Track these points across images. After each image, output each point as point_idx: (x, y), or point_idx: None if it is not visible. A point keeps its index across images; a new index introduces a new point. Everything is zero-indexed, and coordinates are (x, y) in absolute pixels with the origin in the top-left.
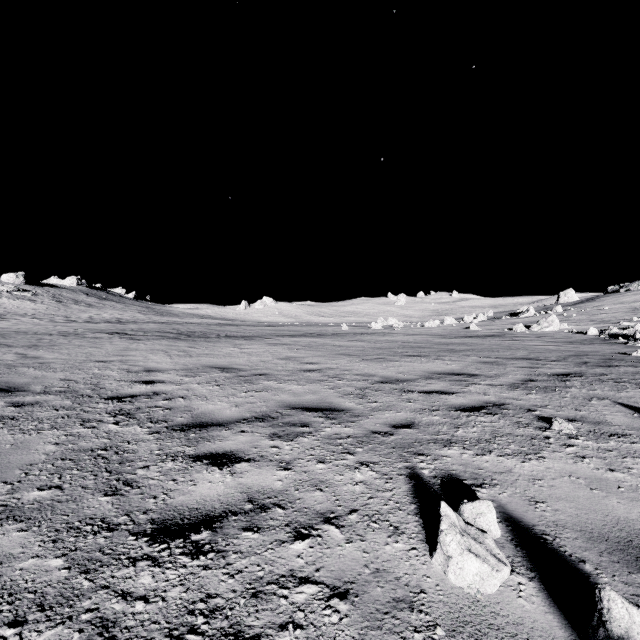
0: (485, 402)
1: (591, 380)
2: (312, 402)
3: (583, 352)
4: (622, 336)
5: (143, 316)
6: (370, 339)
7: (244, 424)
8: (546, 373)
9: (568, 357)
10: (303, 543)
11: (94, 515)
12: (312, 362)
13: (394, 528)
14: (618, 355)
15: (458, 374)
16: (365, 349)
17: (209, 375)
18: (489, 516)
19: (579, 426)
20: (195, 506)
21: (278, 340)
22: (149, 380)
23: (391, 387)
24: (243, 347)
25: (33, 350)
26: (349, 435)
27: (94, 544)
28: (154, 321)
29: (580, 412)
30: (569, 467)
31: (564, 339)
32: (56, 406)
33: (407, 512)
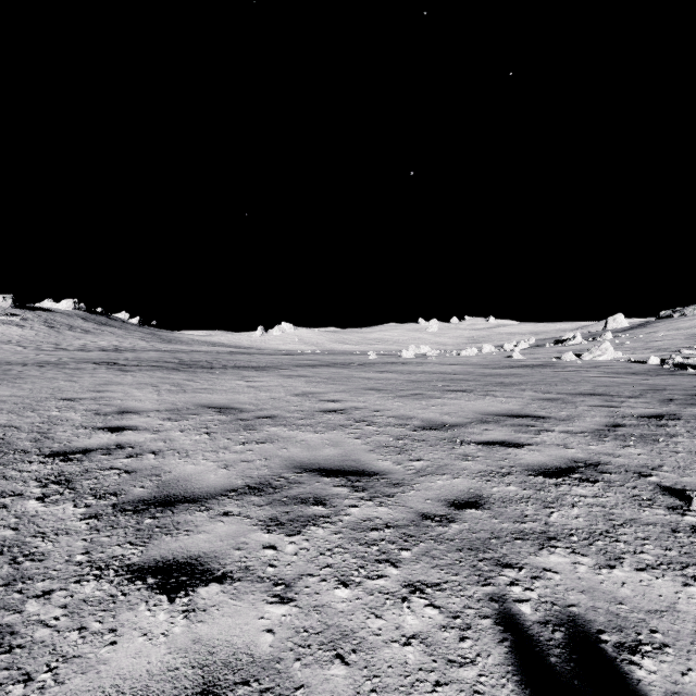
0: (572, 460)
1: (695, 425)
2: (332, 460)
3: (658, 386)
4: (688, 366)
5: (145, 343)
6: (402, 370)
7: (230, 499)
8: (631, 414)
9: (644, 392)
10: None
11: None
12: (334, 399)
13: None
14: None
15: (520, 416)
16: (398, 382)
17: (199, 418)
18: None
19: None
20: None
21: (295, 371)
22: (118, 426)
23: (437, 435)
24: (252, 380)
25: None
26: (387, 522)
27: None
28: (156, 349)
29: None
30: None
31: (624, 369)
32: None
33: None
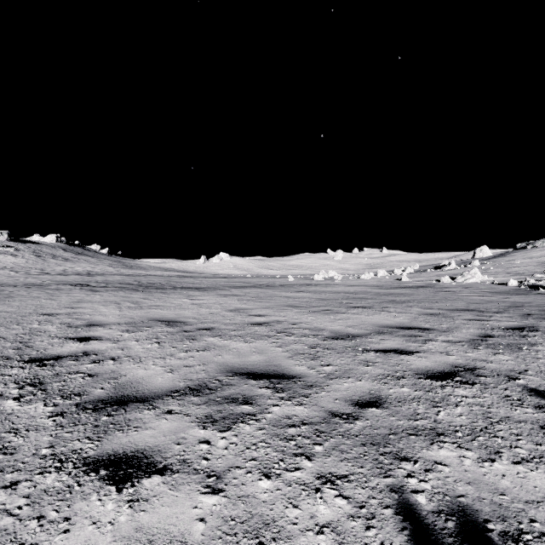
0: (453, 365)
1: None
2: (258, 365)
3: (517, 303)
4: (540, 287)
5: (112, 269)
6: (315, 290)
7: (174, 399)
8: (498, 327)
9: (507, 308)
10: None
11: None
12: (260, 314)
13: None
14: None
15: (409, 328)
16: (311, 300)
17: (152, 330)
18: None
19: None
20: None
21: (229, 291)
22: (86, 336)
23: (343, 344)
24: (195, 298)
25: None
26: (303, 419)
27: None
28: (121, 273)
29: None
30: None
31: (489, 290)
32: None
33: None
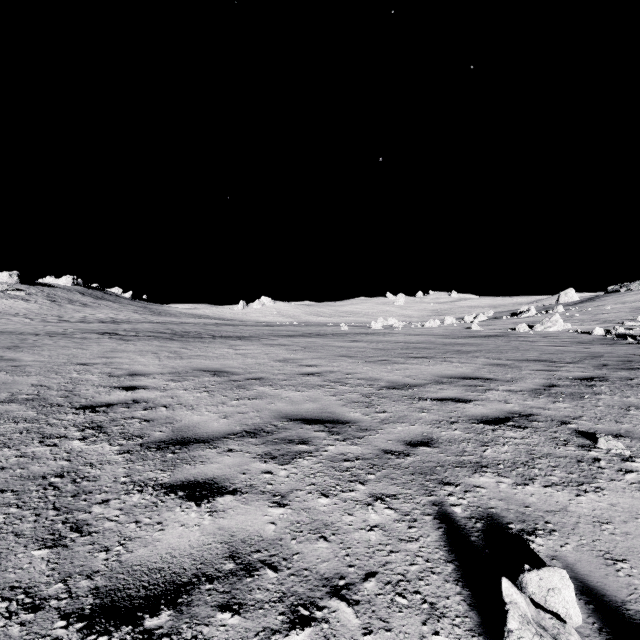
0: (509, 412)
1: (619, 385)
2: (312, 412)
3: (596, 353)
4: (629, 336)
5: (139, 316)
6: (371, 339)
7: (232, 440)
8: (567, 377)
9: (583, 359)
10: (302, 634)
11: (17, 582)
12: (311, 364)
13: (429, 606)
14: (635, 356)
15: (471, 378)
16: (367, 350)
17: (198, 380)
18: (566, 593)
19: (629, 444)
20: (158, 565)
21: (275, 340)
22: (131, 385)
23: (400, 393)
24: (238, 348)
25: (12, 352)
26: (357, 456)
27: (2, 637)
28: (149, 321)
29: (623, 425)
30: (639, 503)
31: (571, 339)
32: (17, 418)
33: (443, 577)
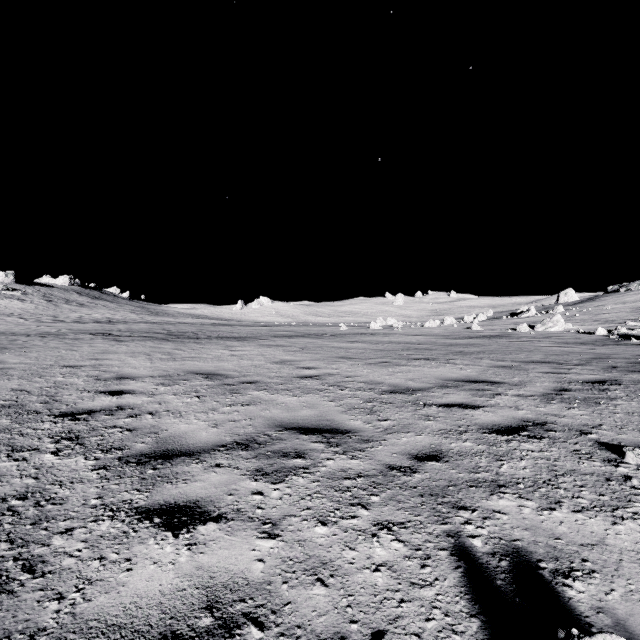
0: (522, 420)
1: (634, 389)
2: (309, 420)
3: (603, 354)
4: (632, 336)
5: (135, 316)
6: (371, 340)
7: (221, 453)
8: (577, 380)
9: (590, 360)
10: None
11: None
12: (309, 367)
13: None
14: None
15: (477, 381)
16: (367, 351)
17: (190, 383)
18: None
19: None
20: (118, 620)
21: (273, 341)
22: (117, 390)
23: (403, 399)
24: (234, 349)
25: None
26: (358, 472)
27: None
28: (146, 321)
29: None
30: None
31: (573, 340)
32: None
33: (468, 639)
